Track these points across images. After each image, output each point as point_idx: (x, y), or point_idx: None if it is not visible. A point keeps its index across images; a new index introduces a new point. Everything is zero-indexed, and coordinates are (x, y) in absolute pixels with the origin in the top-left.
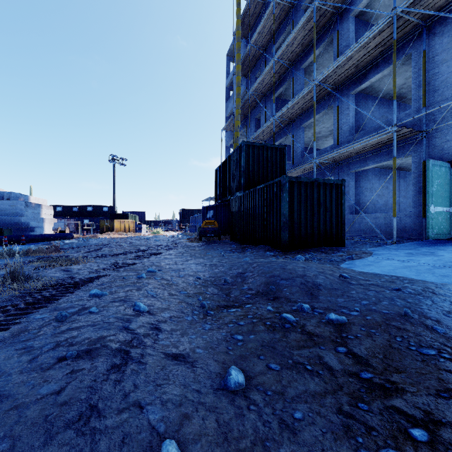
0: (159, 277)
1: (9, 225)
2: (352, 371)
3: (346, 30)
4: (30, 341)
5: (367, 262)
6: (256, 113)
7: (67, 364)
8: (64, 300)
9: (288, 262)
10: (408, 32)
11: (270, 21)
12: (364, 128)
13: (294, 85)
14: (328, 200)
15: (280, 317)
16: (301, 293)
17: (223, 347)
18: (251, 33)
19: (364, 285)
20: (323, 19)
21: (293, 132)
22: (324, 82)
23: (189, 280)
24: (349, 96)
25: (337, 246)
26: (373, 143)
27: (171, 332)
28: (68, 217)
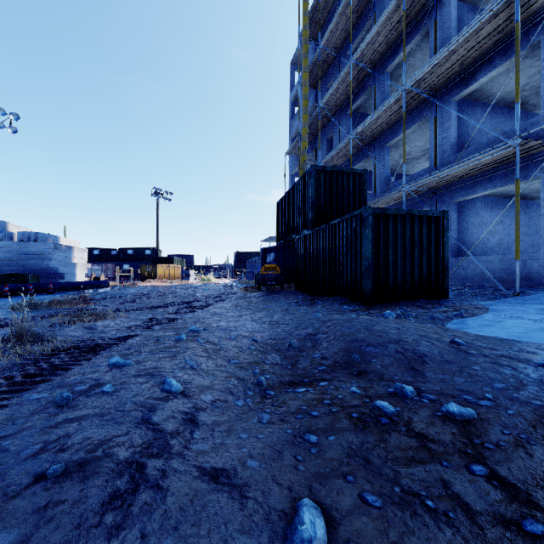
0: (203, 340)
1: (36, 271)
2: (506, 515)
3: (446, 18)
4: (8, 439)
5: (484, 321)
6: (327, 132)
7: (45, 487)
8: (76, 371)
9: (375, 320)
10: (535, 12)
11: (345, 15)
12: (471, 145)
13: (377, 93)
14: (425, 239)
15: (371, 406)
16: (397, 366)
17: (289, 455)
18: (322, 33)
19: (490, 357)
20: (415, 6)
21: (375, 153)
22: (417, 86)
23: (242, 344)
24: (450, 103)
25: (437, 298)
26: (485, 162)
27: (213, 428)
28: (106, 262)
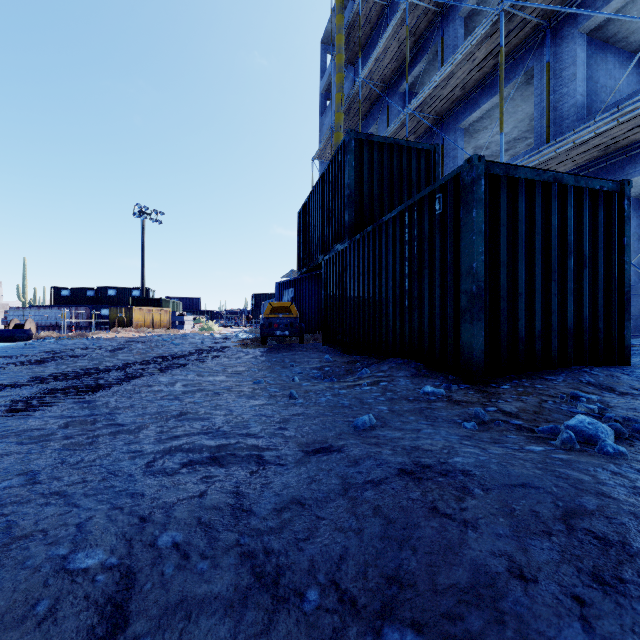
0: None
1: None
2: None
3: None
4: None
5: None
6: (370, 123)
7: None
8: None
9: None
10: None
11: None
12: None
13: (445, 52)
14: (587, 238)
15: None
16: None
17: None
18: None
19: None
20: None
21: (442, 139)
22: (522, 7)
23: None
24: (575, 36)
25: (607, 363)
26: None
27: None
28: (77, 306)
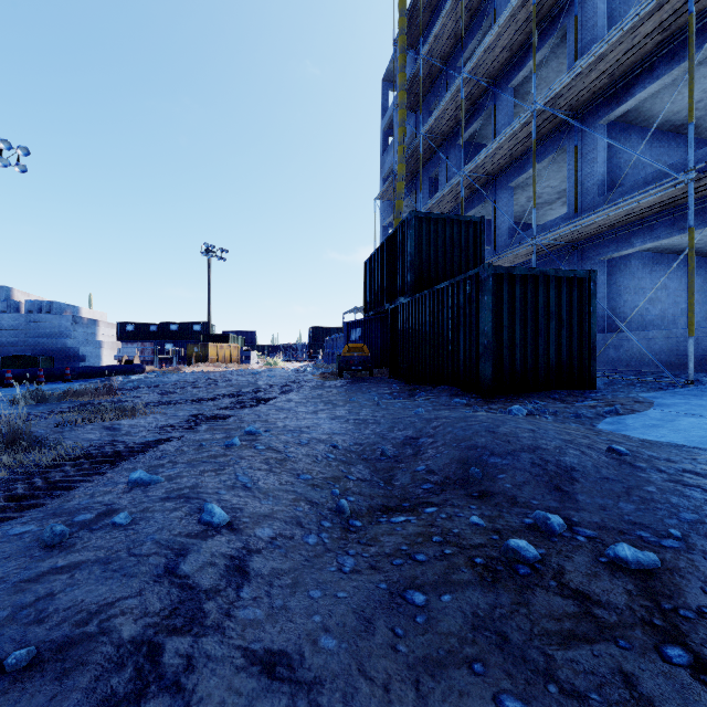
0: (262, 446)
1: (50, 352)
2: None
3: (591, 14)
4: None
5: (649, 420)
6: (430, 169)
7: None
8: (82, 490)
9: (499, 419)
10: None
11: (455, 14)
12: (624, 184)
13: (497, 117)
14: (565, 308)
15: (503, 547)
16: (535, 486)
17: (383, 627)
18: (423, 39)
19: (667, 473)
20: None
21: (495, 196)
22: (552, 105)
23: (317, 451)
24: (596, 127)
25: (580, 388)
26: (645, 205)
27: (271, 581)
28: (143, 341)
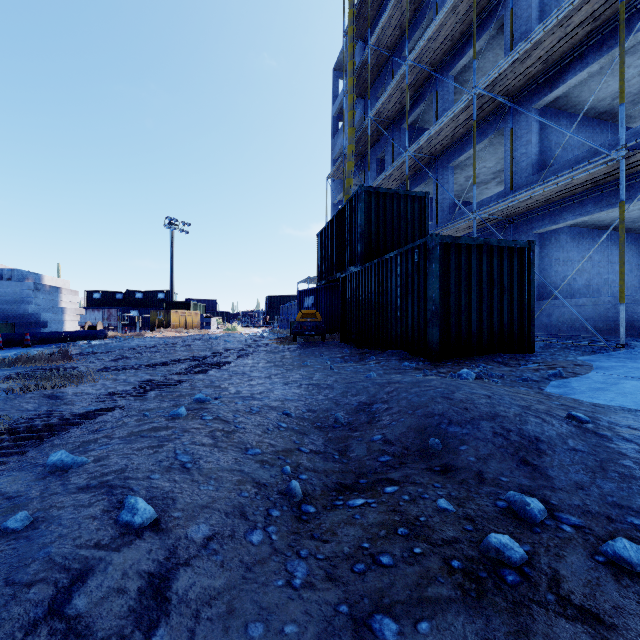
0: (210, 415)
1: (11, 318)
2: None
3: (525, 7)
4: None
5: (594, 383)
6: (377, 150)
7: None
8: None
9: (453, 384)
10: None
11: (400, 7)
12: (554, 164)
13: (439, 102)
14: (506, 276)
15: (483, 544)
16: (501, 459)
17: None
18: (371, 32)
19: (635, 442)
20: None
21: (437, 175)
22: (490, 90)
23: (269, 420)
24: (530, 111)
25: (520, 352)
26: (577, 181)
27: (198, 610)
28: (109, 308)
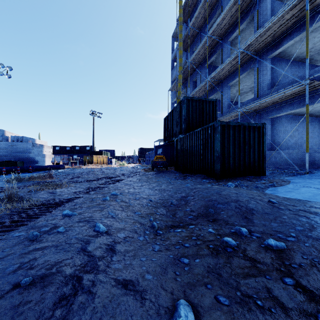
0: (119, 200)
1: (22, 159)
2: (307, 311)
3: (264, 9)
4: None
5: (288, 189)
6: (193, 77)
7: (19, 292)
8: (42, 218)
9: (222, 188)
10: (318, 4)
11: (204, 8)
12: (279, 84)
13: (223, 54)
14: (252, 140)
15: (221, 240)
16: (236, 216)
17: (171, 271)
18: (190, 19)
19: (292, 210)
20: (245, 2)
21: (222, 89)
22: (247, 49)
23: (143, 202)
24: (266, 59)
25: (259, 175)
26: (287, 94)
27: (124, 254)
28: (63, 154)
